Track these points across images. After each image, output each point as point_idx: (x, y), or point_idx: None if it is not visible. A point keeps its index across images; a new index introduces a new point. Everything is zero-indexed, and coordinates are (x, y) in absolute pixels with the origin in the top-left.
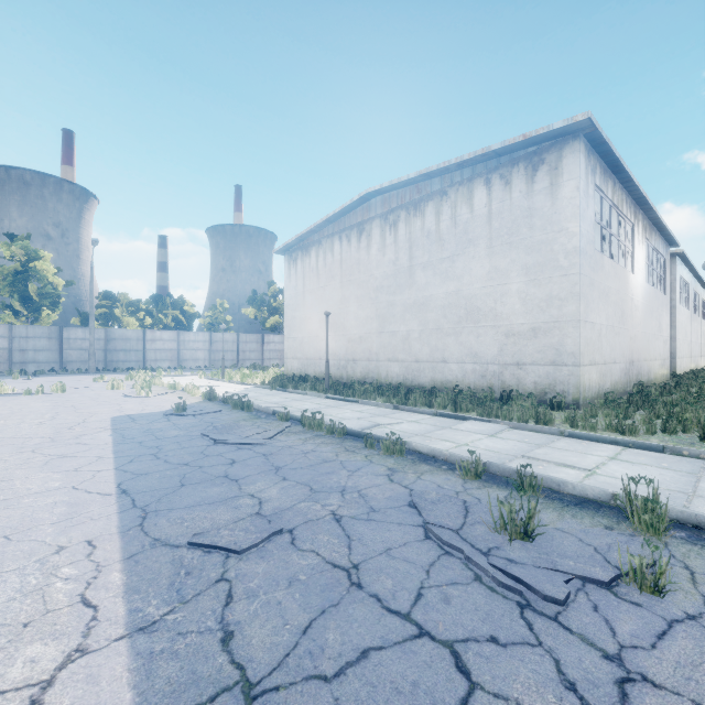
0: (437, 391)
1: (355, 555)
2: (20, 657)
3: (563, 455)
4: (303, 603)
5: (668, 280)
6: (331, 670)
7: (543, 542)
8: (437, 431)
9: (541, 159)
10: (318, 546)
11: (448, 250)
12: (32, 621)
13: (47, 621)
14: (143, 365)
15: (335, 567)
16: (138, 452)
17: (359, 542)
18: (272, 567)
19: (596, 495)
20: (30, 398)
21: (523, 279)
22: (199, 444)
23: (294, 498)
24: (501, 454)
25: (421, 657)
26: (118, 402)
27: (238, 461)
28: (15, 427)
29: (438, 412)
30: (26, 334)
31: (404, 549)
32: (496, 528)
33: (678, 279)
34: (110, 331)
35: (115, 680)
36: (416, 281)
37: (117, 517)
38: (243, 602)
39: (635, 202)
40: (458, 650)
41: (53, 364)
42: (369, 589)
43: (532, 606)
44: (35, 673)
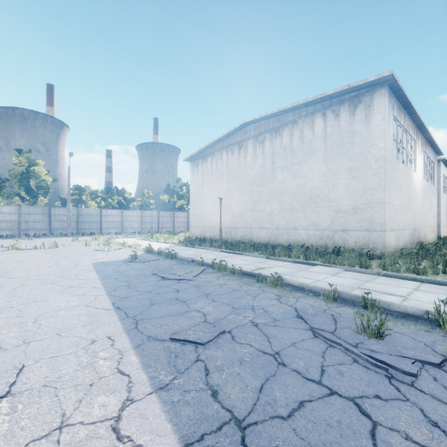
0: (292, 247)
1: (274, 347)
2: (95, 403)
3: (384, 287)
4: (253, 374)
5: (436, 177)
6: (284, 413)
7: (389, 340)
8: (299, 272)
9: (359, 100)
10: (250, 341)
11: (298, 158)
12: (94, 383)
13: (103, 383)
14: (100, 231)
15: (265, 354)
16: (117, 284)
17: (274, 339)
18: (226, 353)
19: (414, 311)
20: (37, 251)
21: (347, 176)
22: (153, 279)
23: (224, 312)
24: (344, 286)
25: (337, 406)
26: (92, 254)
27: (181, 290)
28: (36, 269)
29: (296, 260)
30: (29, 212)
31: (304, 343)
32: (358, 331)
33: (441, 176)
34: (80, 209)
35: (157, 417)
36: (277, 178)
37: (120, 323)
38: (216, 373)
39: (416, 127)
40: (358, 402)
41: (45, 230)
42: (291, 367)
43: (395, 377)
44: (108, 412)
